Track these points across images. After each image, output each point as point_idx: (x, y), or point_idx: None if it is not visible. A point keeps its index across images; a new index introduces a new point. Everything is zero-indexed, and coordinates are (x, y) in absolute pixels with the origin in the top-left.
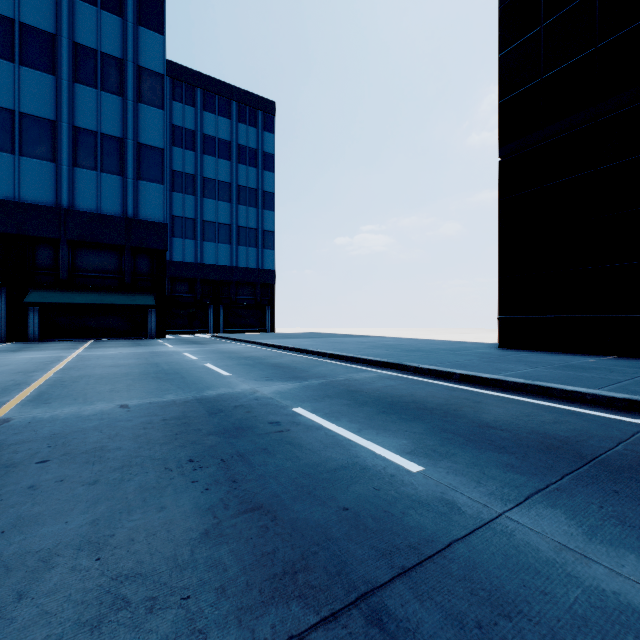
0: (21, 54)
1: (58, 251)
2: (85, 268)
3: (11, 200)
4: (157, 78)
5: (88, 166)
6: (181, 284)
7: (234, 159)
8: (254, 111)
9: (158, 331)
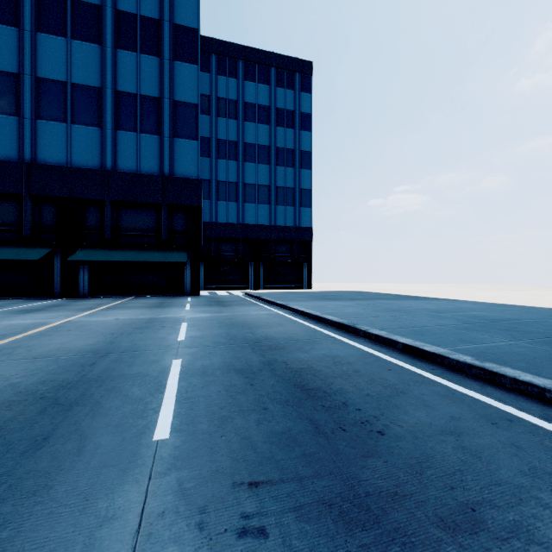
0: (72, 29)
1: (104, 212)
2: (127, 227)
3: (64, 166)
4: (191, 34)
5: (129, 128)
6: (225, 243)
7: (272, 123)
8: (291, 74)
9: (192, 288)
